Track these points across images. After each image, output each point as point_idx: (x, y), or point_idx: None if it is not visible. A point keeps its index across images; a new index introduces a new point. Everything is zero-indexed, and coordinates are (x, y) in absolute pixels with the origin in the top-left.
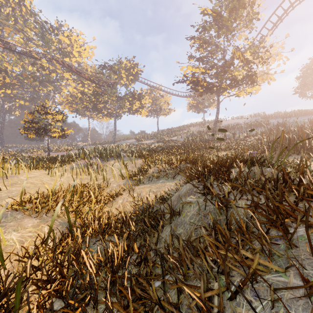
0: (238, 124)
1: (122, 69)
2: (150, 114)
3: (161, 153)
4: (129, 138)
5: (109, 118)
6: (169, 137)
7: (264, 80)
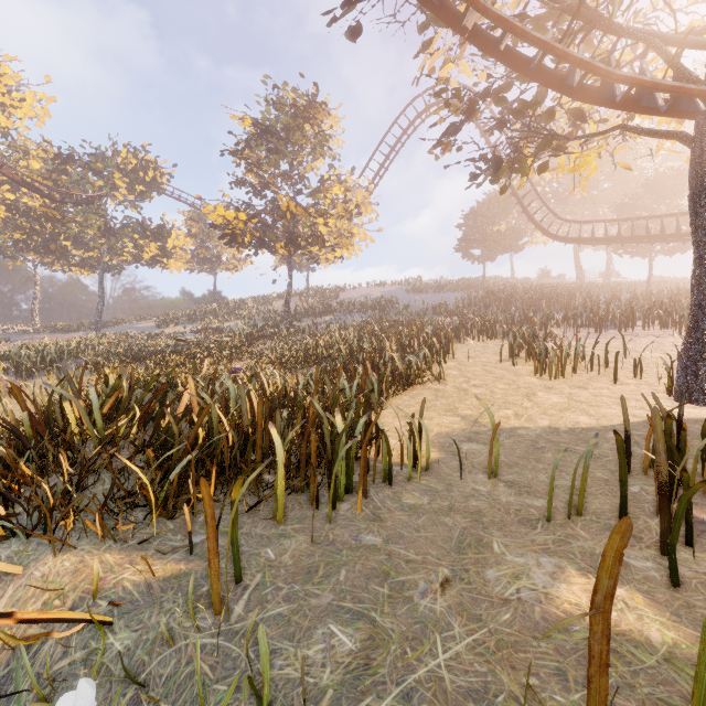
0: (351, 302)
1: (116, 170)
2: (201, 265)
3: (147, 362)
4: (147, 317)
5: (88, 271)
6: (228, 321)
7: (347, 242)
